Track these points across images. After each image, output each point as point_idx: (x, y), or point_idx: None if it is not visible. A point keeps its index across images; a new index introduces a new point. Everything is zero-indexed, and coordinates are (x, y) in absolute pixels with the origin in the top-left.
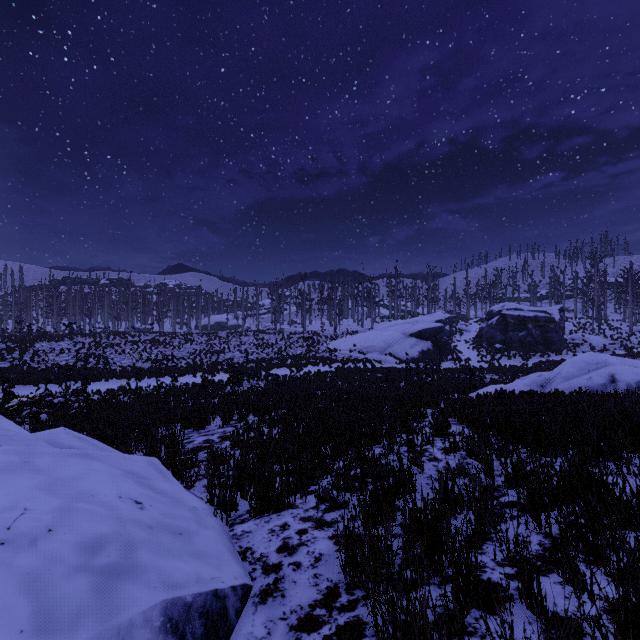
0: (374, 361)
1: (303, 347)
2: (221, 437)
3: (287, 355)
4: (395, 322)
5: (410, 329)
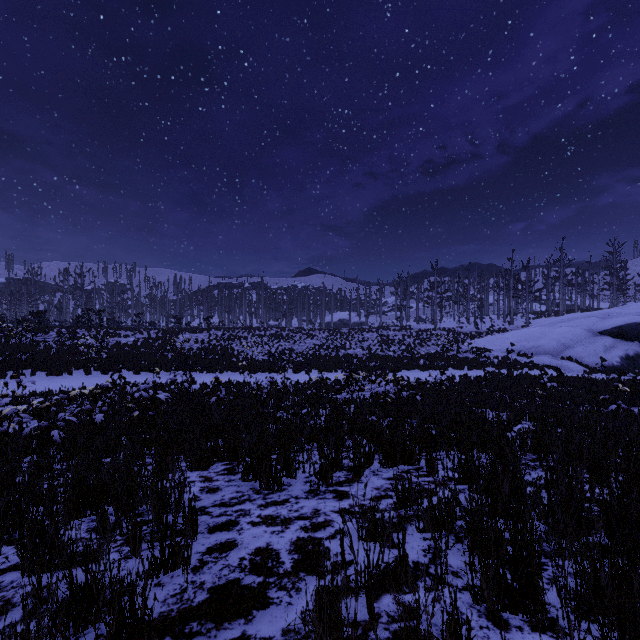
0: (546, 367)
1: (437, 345)
2: (299, 547)
3: (417, 354)
4: (568, 316)
5: (599, 324)
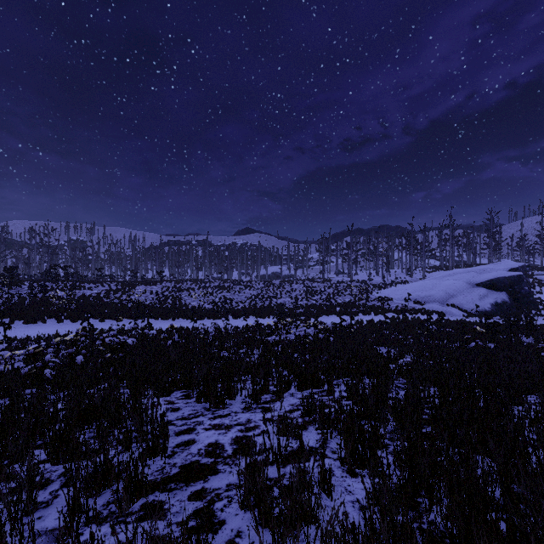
0: (434, 312)
1: (351, 295)
2: (237, 441)
3: (335, 302)
4: (454, 271)
5: (476, 278)
